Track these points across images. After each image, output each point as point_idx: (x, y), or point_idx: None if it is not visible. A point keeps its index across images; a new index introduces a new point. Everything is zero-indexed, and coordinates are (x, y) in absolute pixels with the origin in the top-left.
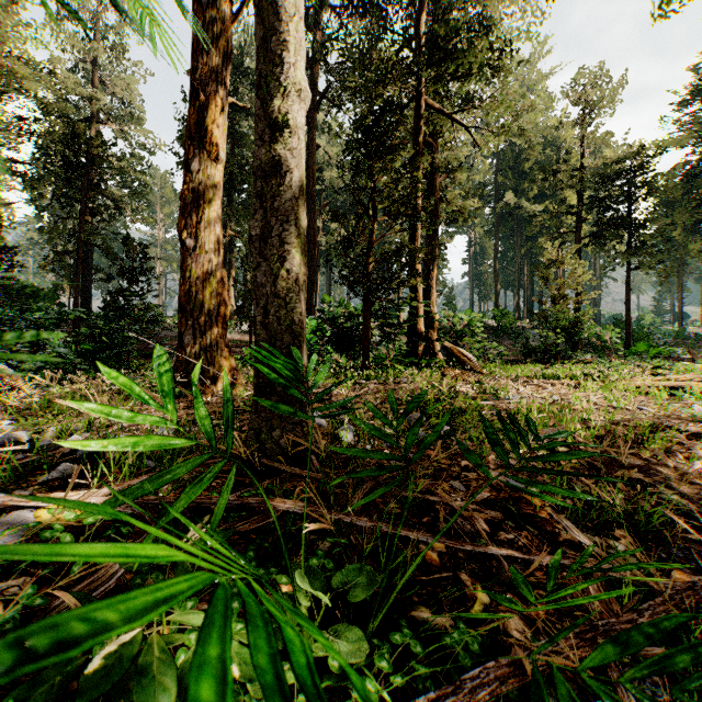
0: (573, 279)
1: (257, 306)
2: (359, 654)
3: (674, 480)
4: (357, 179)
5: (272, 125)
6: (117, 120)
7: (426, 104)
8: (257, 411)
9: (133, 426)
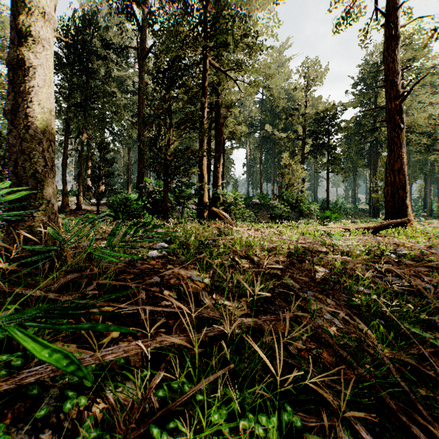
0: (296, 175)
1: (10, 160)
2: None
3: (296, 274)
4: (161, 103)
5: (20, 33)
6: None
7: (209, 63)
8: (8, 233)
9: None
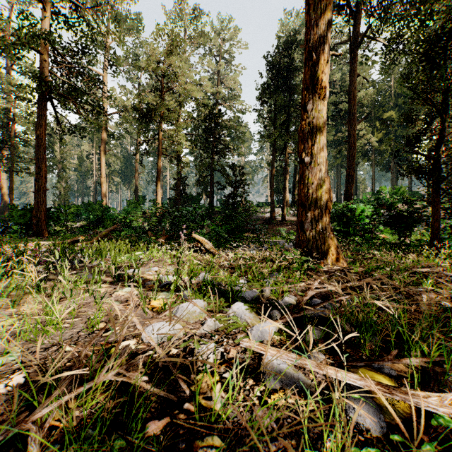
0: None
1: None
2: None
3: None
4: (417, 86)
5: None
6: (225, 100)
7: None
8: None
9: (317, 293)
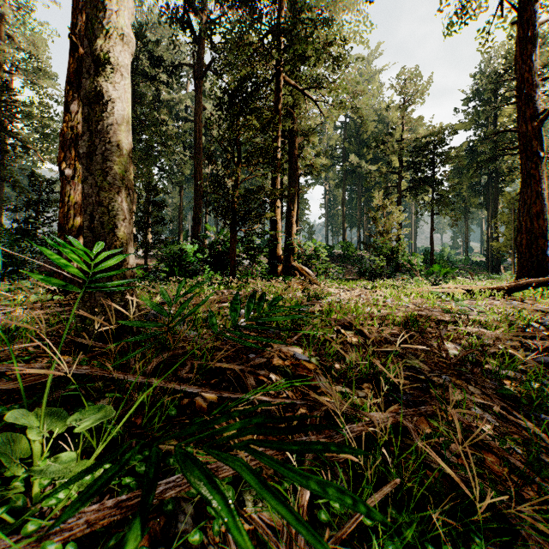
0: (393, 219)
1: (84, 213)
2: (64, 472)
3: (420, 351)
4: (227, 133)
5: (96, 61)
6: (27, 72)
7: (284, 80)
8: (83, 301)
9: None
